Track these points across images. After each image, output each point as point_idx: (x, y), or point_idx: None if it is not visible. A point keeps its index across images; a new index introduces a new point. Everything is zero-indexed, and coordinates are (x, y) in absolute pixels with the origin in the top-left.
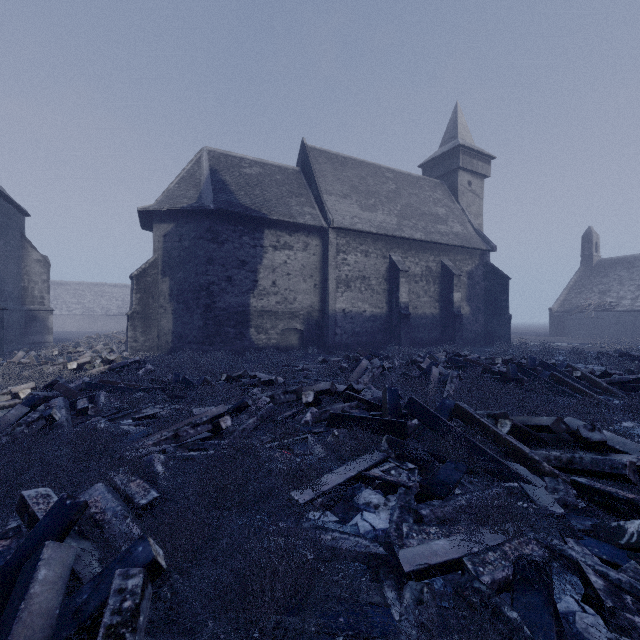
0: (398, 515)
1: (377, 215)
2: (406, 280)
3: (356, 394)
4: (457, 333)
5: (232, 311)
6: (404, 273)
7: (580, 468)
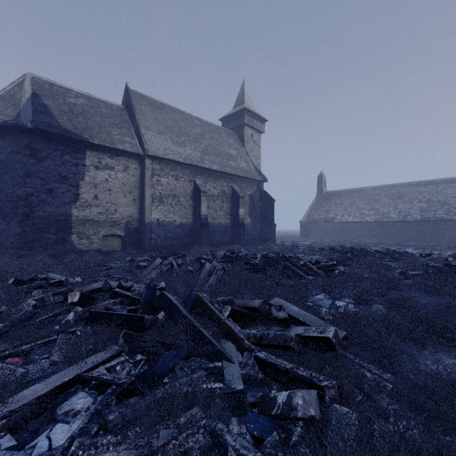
0: (83, 426)
1: (186, 150)
2: (206, 199)
3: (123, 291)
4: (242, 236)
5: (53, 219)
6: (204, 193)
7: (266, 343)
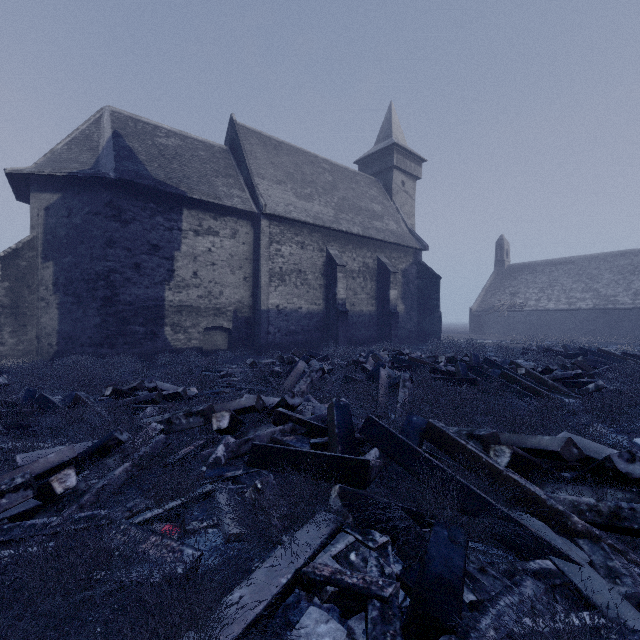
0: None
1: (314, 205)
2: (344, 275)
3: (291, 412)
4: (393, 331)
5: (141, 306)
6: (342, 268)
7: (636, 527)
